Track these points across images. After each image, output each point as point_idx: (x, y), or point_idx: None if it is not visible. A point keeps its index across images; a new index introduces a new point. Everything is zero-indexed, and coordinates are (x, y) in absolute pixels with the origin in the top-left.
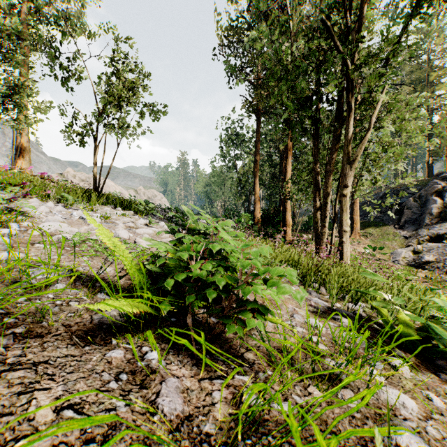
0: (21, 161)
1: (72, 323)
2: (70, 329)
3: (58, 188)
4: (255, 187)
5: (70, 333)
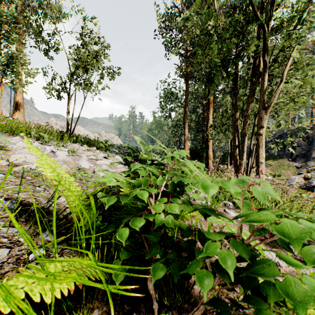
0: (17, 113)
1: None
2: None
3: (37, 129)
4: (185, 131)
5: None
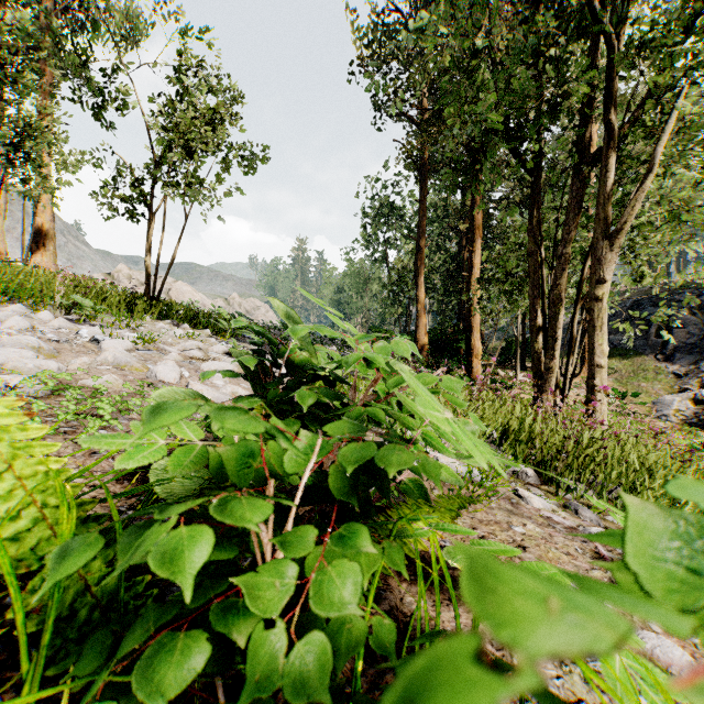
0: (40, 252)
1: None
2: None
3: (69, 288)
4: (418, 292)
5: None
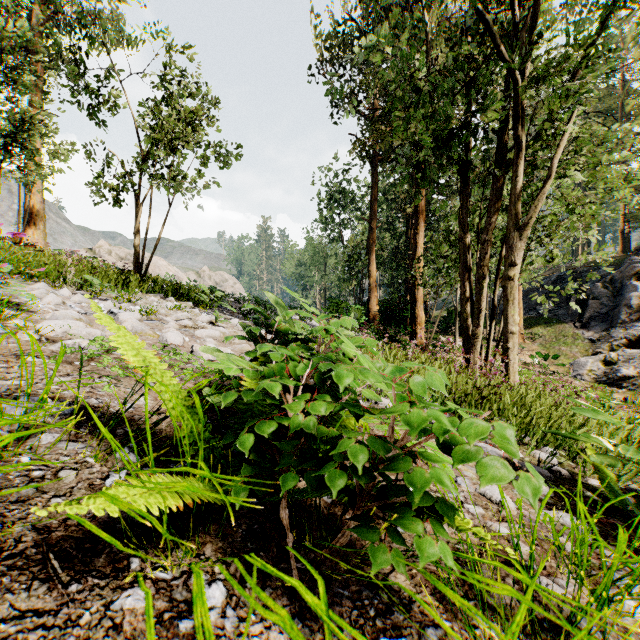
0: (32, 230)
1: (56, 520)
2: (47, 537)
3: (79, 268)
4: (370, 267)
5: (45, 548)
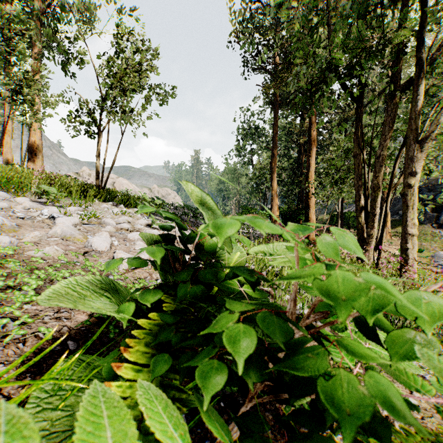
0: (33, 159)
1: None
2: None
3: (41, 181)
4: (272, 183)
5: None
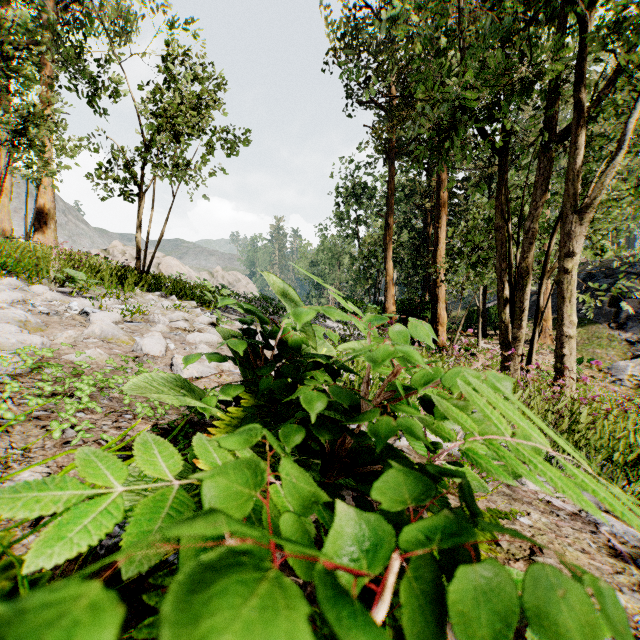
0: (42, 230)
1: None
2: None
3: (63, 262)
4: (386, 265)
5: None
